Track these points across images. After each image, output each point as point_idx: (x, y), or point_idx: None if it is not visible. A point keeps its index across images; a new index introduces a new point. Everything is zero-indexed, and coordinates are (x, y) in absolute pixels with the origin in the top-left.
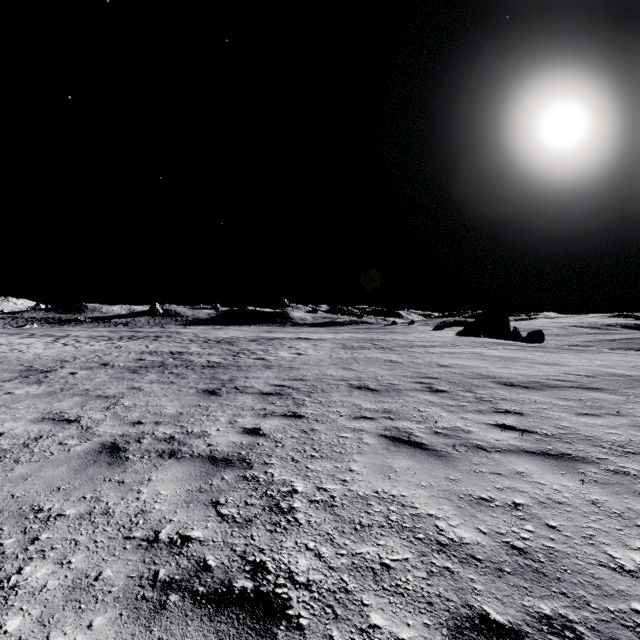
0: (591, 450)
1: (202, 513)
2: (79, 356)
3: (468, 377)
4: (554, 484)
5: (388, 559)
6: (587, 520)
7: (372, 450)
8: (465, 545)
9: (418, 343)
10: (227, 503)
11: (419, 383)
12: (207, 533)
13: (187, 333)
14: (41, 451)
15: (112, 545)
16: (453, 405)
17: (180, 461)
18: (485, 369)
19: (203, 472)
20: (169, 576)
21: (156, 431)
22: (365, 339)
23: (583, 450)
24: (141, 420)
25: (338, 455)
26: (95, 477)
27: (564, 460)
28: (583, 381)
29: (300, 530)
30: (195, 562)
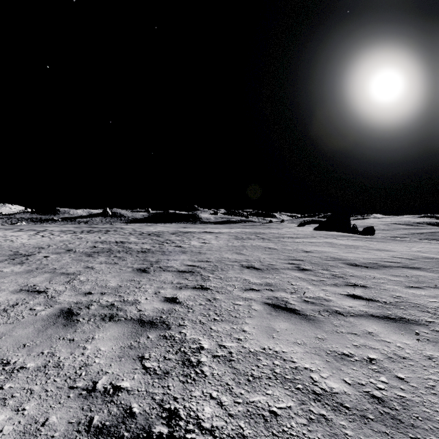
0: (420, 315)
1: (131, 366)
2: (52, 244)
3: (324, 259)
4: (397, 342)
5: (275, 407)
6: (427, 373)
7: (259, 315)
8: (335, 394)
9: (288, 235)
10: (150, 358)
11: (290, 264)
12: (133, 383)
13: (128, 228)
14: (15, 315)
15: (59, 394)
16: (316, 280)
17: (117, 323)
18: (336, 254)
19: (133, 332)
20: (101, 422)
21: (101, 299)
22: (251, 232)
23: (415, 315)
24: (91, 291)
25: (234, 318)
26: (52, 336)
27: (402, 323)
28: (406, 262)
29: (206, 381)
30: (123, 409)
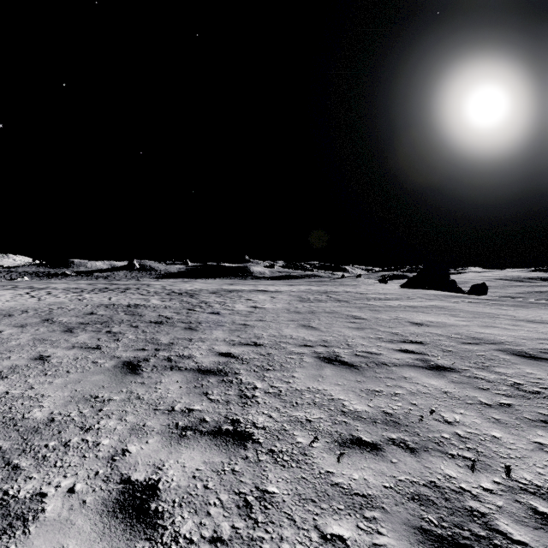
0: None
1: None
2: (31, 309)
3: (460, 341)
4: None
5: None
6: None
7: None
8: None
9: (372, 295)
10: None
11: (405, 352)
12: None
13: (156, 285)
14: None
15: None
16: (490, 404)
17: None
18: (469, 329)
19: None
20: None
21: None
22: (319, 291)
23: None
24: None
25: None
26: None
27: None
28: None
29: None
30: None
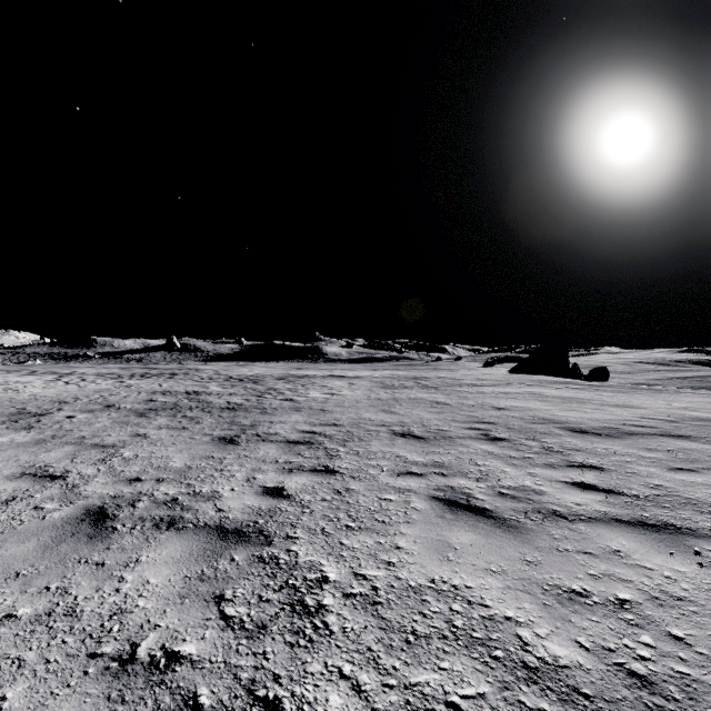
0: (699, 519)
1: (200, 614)
2: (81, 396)
3: (530, 422)
4: (665, 569)
5: (457, 695)
6: None
7: (423, 518)
8: (563, 670)
9: (467, 381)
10: (235, 598)
11: (473, 429)
12: (203, 648)
13: (207, 370)
14: (9, 518)
15: (69, 668)
16: (517, 457)
17: (180, 533)
18: (548, 412)
19: (208, 550)
20: None
21: (156, 491)
22: (407, 377)
23: (689, 519)
24: (140, 476)
25: (380, 525)
26: (68, 557)
27: (669, 533)
28: (666, 427)
29: (331, 643)
30: (181, 699)
